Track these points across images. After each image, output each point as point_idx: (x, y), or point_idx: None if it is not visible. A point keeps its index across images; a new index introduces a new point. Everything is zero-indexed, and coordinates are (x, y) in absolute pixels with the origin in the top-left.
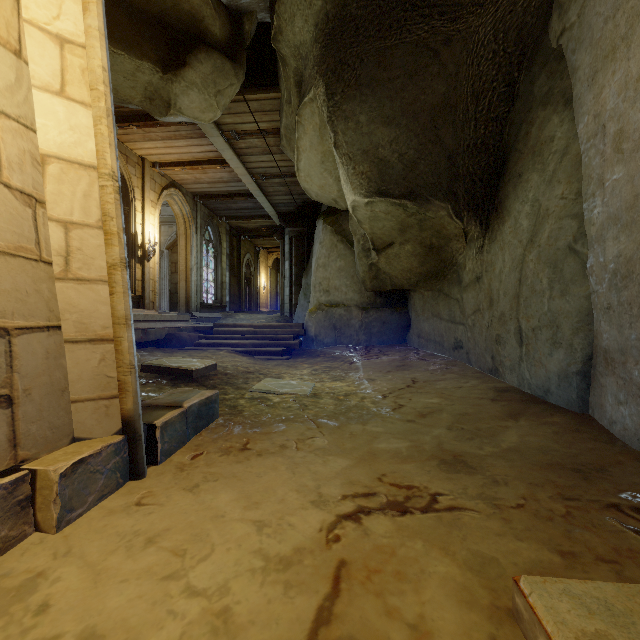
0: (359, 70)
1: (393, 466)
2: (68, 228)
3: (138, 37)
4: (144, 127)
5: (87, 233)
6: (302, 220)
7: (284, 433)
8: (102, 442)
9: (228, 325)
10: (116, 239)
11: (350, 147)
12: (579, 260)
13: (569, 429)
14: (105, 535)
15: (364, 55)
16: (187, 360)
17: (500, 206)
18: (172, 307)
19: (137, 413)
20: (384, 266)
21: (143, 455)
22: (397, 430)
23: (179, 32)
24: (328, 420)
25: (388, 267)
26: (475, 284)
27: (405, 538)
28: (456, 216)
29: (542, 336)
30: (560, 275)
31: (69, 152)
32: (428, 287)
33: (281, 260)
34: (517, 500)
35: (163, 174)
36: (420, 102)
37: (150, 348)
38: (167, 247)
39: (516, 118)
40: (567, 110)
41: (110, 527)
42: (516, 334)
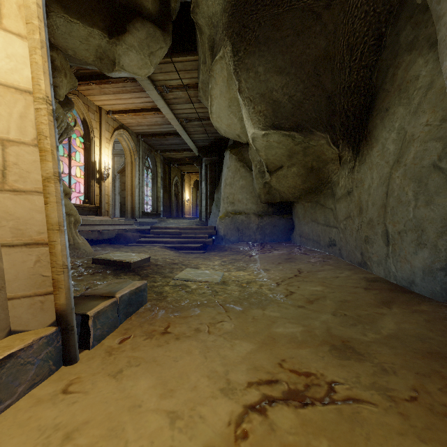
0: (258, 32)
1: (291, 351)
2: (5, 145)
3: (89, 10)
4: (100, 84)
5: (23, 150)
6: (214, 152)
7: (199, 317)
8: (35, 335)
9: (161, 227)
10: (50, 155)
11: (251, 92)
12: (443, 175)
13: (438, 317)
14: (26, 430)
15: (262, 20)
16: (128, 254)
17: (369, 135)
18: (122, 214)
19: (69, 307)
20: (275, 184)
21: (75, 343)
22: (291, 315)
23: (121, 6)
24: (234, 305)
25: (278, 185)
26: (346, 197)
27: (310, 435)
28: (333, 144)
29: (407, 238)
30: (425, 188)
31: (6, 77)
32: (308, 199)
33: (199, 181)
34: (409, 392)
35: (115, 119)
36: (305, 55)
37: (103, 244)
38: (118, 172)
39: (383, 64)
40: (432, 52)
41: (33, 420)
42: (383, 236)
